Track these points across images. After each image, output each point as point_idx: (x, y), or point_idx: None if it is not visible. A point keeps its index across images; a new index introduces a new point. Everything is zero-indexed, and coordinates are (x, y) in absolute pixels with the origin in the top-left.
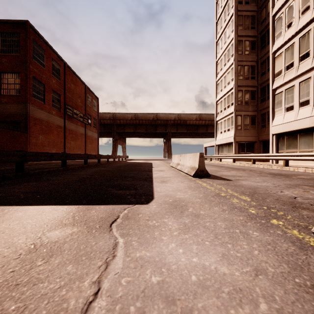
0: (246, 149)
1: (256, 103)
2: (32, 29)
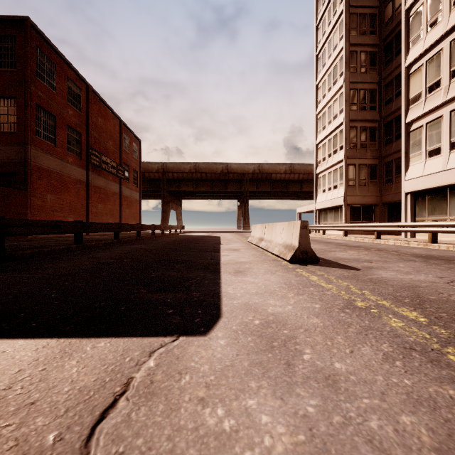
0: (362, 216)
1: (378, 146)
2: (35, 30)
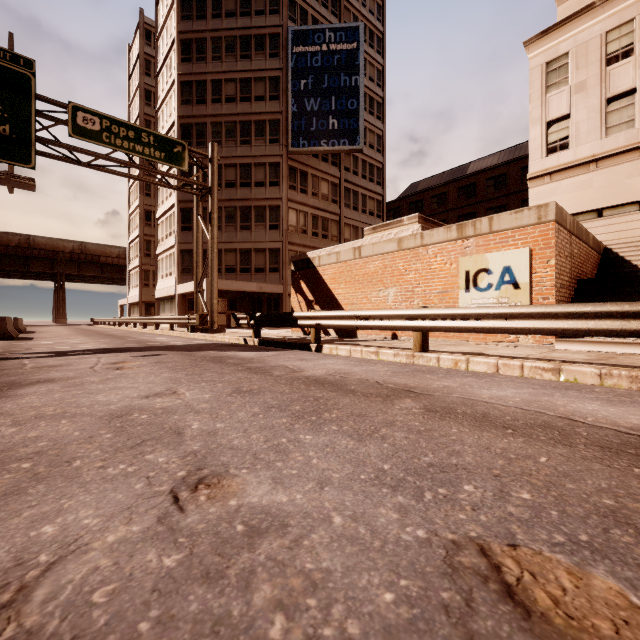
0: None
1: None
2: None
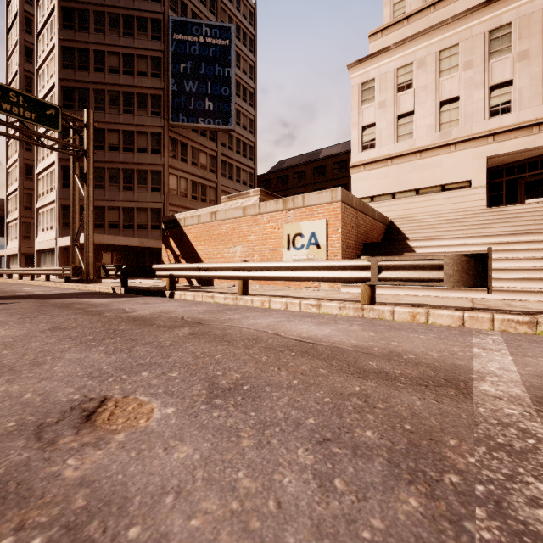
0: None
1: None
2: None
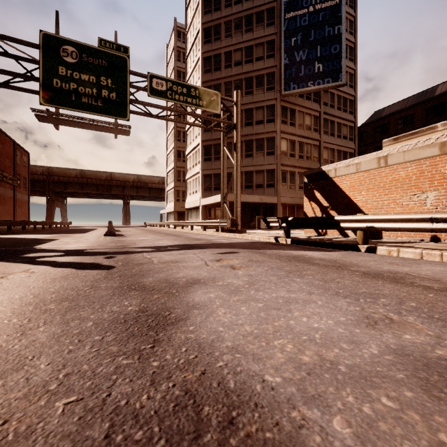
0: (184, 217)
1: None
2: None
